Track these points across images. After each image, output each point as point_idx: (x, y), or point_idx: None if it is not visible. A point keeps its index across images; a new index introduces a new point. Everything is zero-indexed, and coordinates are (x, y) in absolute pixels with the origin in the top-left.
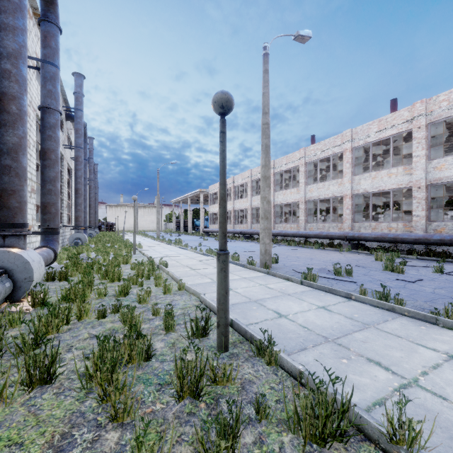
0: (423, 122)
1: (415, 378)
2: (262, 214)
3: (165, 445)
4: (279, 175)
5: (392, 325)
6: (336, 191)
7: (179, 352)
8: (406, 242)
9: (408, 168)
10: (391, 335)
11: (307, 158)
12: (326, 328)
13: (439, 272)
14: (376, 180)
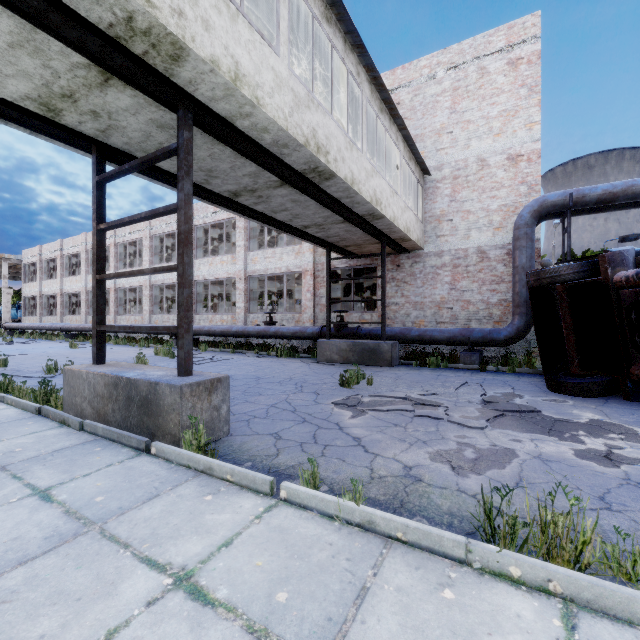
0: None
1: None
2: None
3: None
4: (134, 247)
5: None
6: None
7: None
8: (217, 335)
9: (235, 258)
10: None
11: (153, 229)
12: None
13: None
14: (212, 267)
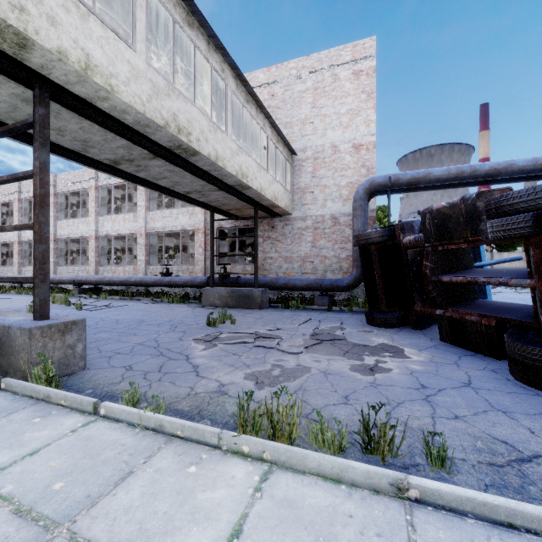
0: None
1: None
2: None
3: None
4: None
5: None
6: (85, 231)
7: None
8: (117, 284)
9: (136, 216)
10: None
11: (58, 187)
12: None
13: (80, 309)
14: (115, 224)
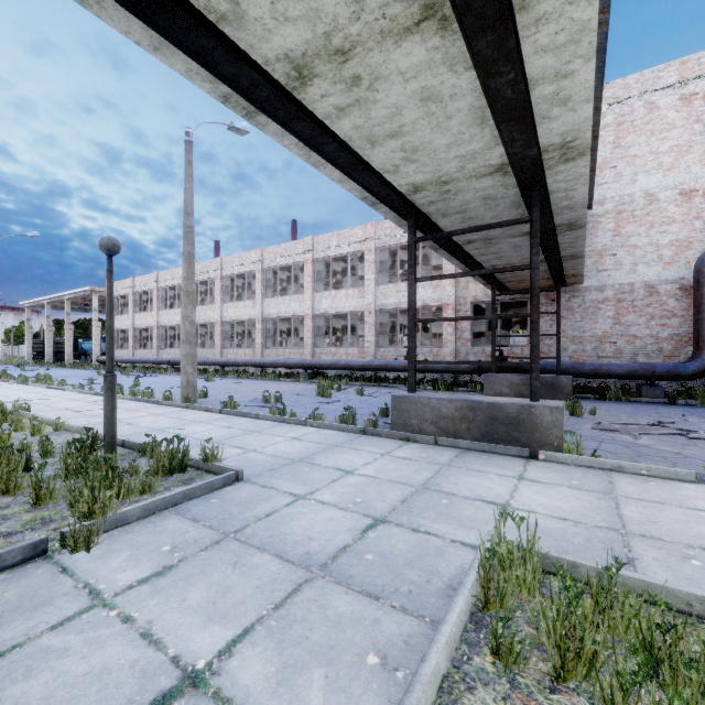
0: (373, 246)
1: (256, 449)
2: (184, 338)
3: (56, 494)
4: (232, 280)
5: (273, 430)
6: (298, 309)
7: (62, 466)
8: (355, 369)
9: (362, 291)
10: (266, 434)
11: (265, 262)
12: (217, 437)
13: (361, 395)
14: (336, 301)
